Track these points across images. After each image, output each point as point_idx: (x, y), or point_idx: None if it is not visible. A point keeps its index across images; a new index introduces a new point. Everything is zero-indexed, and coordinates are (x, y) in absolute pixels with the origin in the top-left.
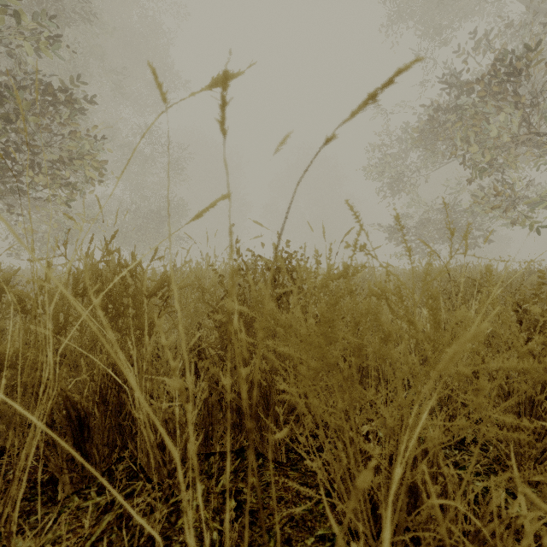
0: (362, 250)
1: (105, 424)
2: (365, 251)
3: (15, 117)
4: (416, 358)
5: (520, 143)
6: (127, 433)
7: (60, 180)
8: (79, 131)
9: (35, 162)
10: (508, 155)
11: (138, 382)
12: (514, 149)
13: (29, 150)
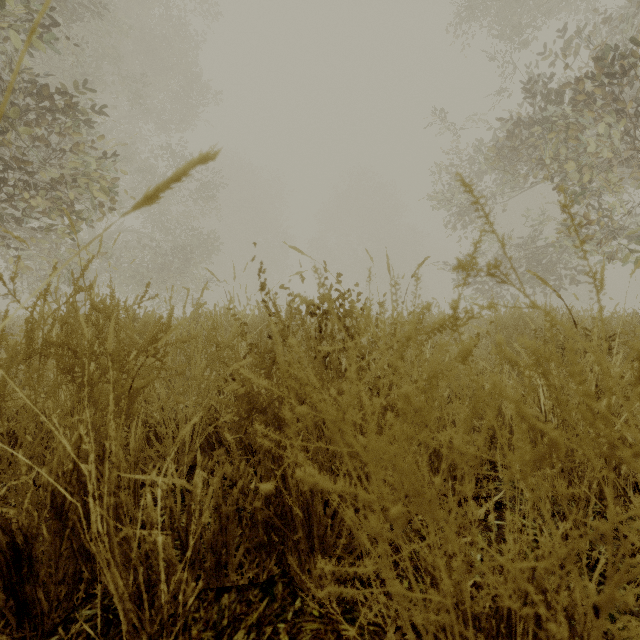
0: (492, 274)
1: (60, 550)
2: (497, 276)
3: (3, 128)
4: (633, 513)
5: (622, 160)
6: (93, 566)
7: (60, 207)
8: (82, 146)
9: (28, 184)
10: (608, 175)
11: (96, 497)
12: (615, 168)
13: (21, 169)
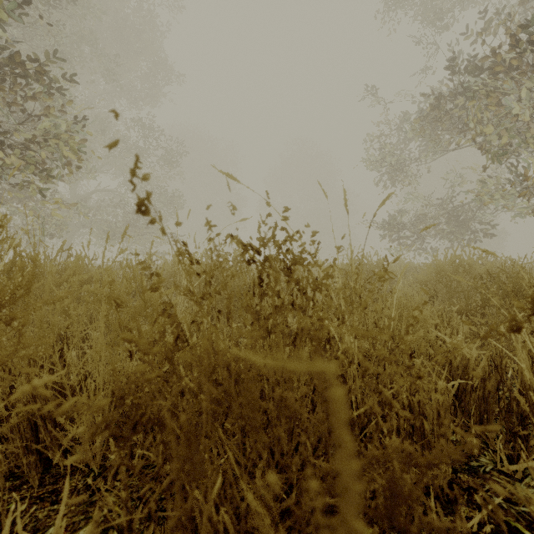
0: None
1: None
2: None
3: None
4: None
5: None
6: None
7: (33, 165)
8: (52, 109)
9: (1, 143)
10: (529, 135)
11: None
12: None
13: None
